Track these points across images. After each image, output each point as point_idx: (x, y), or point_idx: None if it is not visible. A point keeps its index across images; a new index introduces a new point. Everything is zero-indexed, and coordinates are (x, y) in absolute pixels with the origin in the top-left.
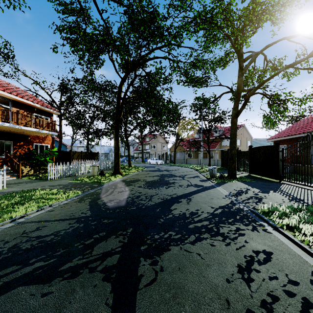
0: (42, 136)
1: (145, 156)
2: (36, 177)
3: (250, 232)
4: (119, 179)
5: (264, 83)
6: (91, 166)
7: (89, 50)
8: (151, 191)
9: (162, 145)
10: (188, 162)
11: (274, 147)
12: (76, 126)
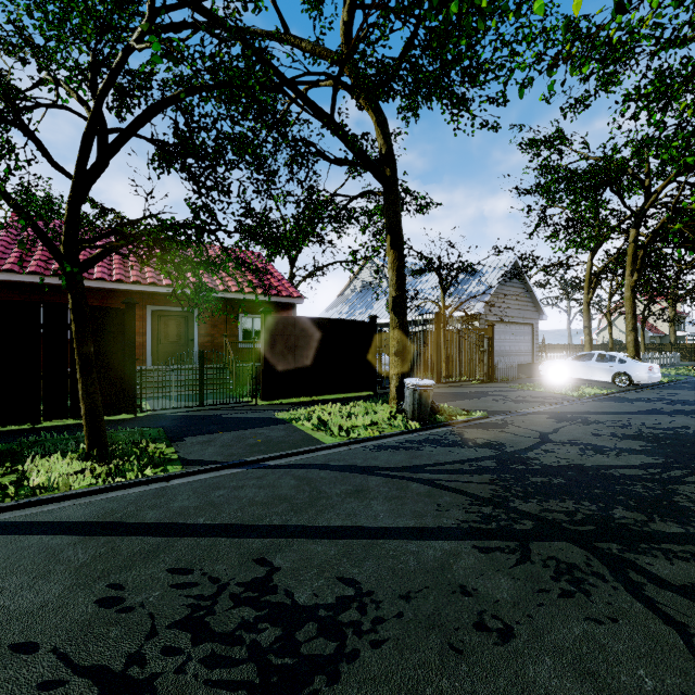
0: None
1: None
2: None
3: (632, 397)
4: None
5: None
6: None
7: None
8: None
9: None
10: None
11: (368, 326)
12: None
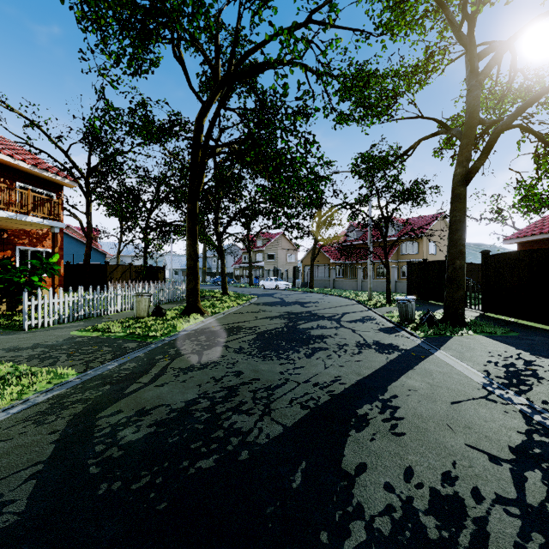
0: (37, 232)
1: (254, 274)
2: (2, 323)
3: None
4: (194, 326)
5: (539, 97)
6: (134, 295)
7: (120, 21)
8: (268, 368)
9: (287, 254)
10: (338, 285)
11: None
12: (118, 215)
